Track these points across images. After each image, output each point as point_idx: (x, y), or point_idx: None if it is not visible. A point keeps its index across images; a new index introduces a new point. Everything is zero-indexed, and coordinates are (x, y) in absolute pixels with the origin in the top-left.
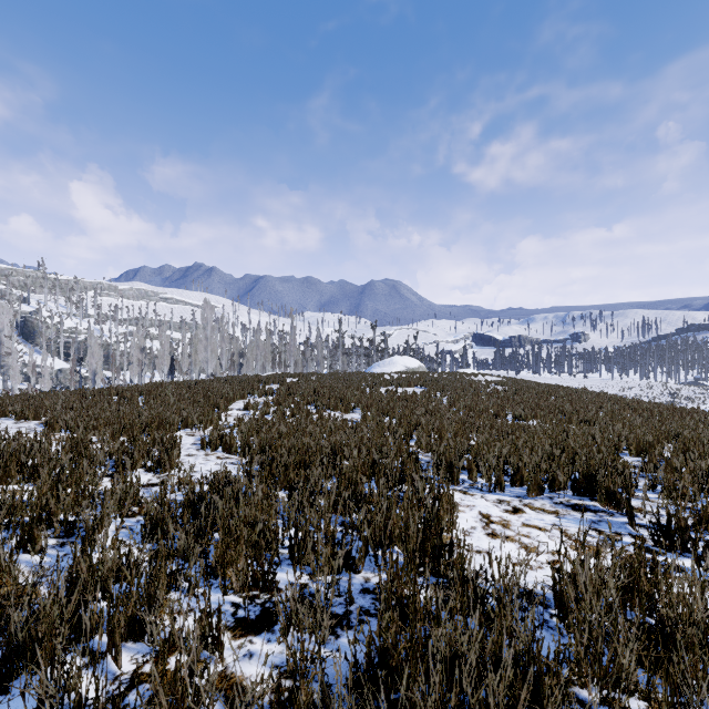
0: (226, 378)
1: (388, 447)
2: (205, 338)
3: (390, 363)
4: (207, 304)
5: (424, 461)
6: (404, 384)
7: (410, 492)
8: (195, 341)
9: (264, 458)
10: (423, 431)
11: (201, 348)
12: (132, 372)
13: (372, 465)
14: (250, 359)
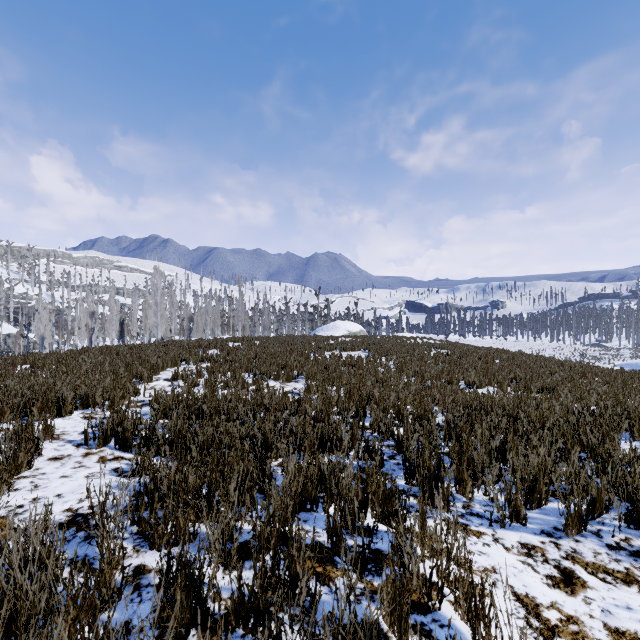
0: (165, 343)
1: (339, 437)
2: (155, 304)
3: (333, 328)
4: (157, 270)
5: (387, 455)
6: (349, 349)
7: (397, 582)
8: (145, 307)
9: (143, 479)
10: (380, 409)
11: (150, 313)
12: (80, 337)
13: (319, 477)
14: (200, 324)
